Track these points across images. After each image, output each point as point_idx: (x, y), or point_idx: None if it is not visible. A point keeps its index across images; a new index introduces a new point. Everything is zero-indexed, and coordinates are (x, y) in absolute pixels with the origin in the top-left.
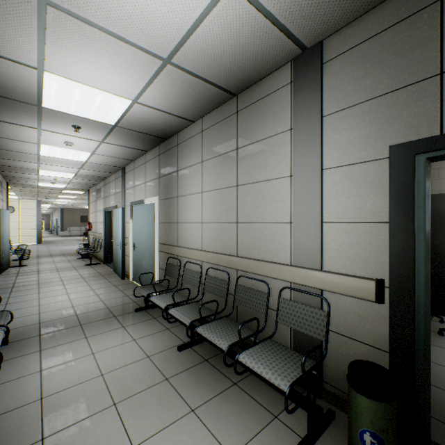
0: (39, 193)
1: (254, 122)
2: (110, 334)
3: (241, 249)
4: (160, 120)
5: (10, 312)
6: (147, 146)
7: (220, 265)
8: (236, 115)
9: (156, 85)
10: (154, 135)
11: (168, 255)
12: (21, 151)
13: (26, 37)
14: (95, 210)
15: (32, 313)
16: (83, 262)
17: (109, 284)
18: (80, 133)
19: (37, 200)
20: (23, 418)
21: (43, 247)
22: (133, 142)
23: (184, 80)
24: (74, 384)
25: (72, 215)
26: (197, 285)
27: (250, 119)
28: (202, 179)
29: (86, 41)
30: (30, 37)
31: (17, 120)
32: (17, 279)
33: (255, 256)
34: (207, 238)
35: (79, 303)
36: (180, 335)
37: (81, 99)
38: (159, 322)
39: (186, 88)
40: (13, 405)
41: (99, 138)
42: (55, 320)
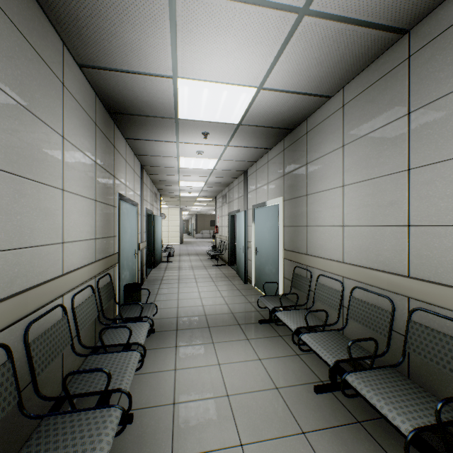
0: (180, 202)
1: (449, 58)
2: (235, 344)
3: (418, 266)
4: (287, 106)
5: (156, 305)
6: (270, 142)
7: (375, 286)
8: (407, 63)
9: (285, 56)
10: (279, 127)
11: (294, 264)
12: (167, 166)
13: (162, 43)
14: (221, 215)
15: (172, 306)
16: (211, 262)
17: (233, 287)
18: (208, 139)
19: (180, 208)
20: (158, 422)
21: (183, 246)
22: (256, 140)
23: (324, 34)
24: (201, 398)
25: (204, 220)
26: (336, 307)
27: (439, 57)
28: (343, 169)
29: (212, 22)
30: (164, 41)
31: (162, 137)
32: (165, 273)
33: (451, 280)
34: (351, 247)
35: (207, 303)
36: (314, 368)
37: (208, 101)
38: (286, 343)
39: (326, 47)
40: (152, 401)
41: (224, 141)
42: (188, 316)
